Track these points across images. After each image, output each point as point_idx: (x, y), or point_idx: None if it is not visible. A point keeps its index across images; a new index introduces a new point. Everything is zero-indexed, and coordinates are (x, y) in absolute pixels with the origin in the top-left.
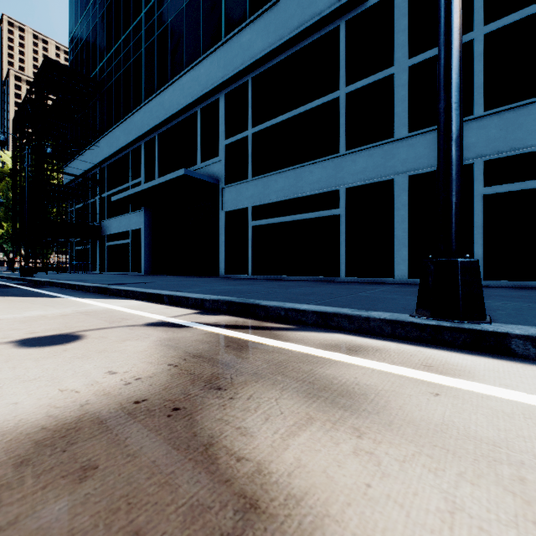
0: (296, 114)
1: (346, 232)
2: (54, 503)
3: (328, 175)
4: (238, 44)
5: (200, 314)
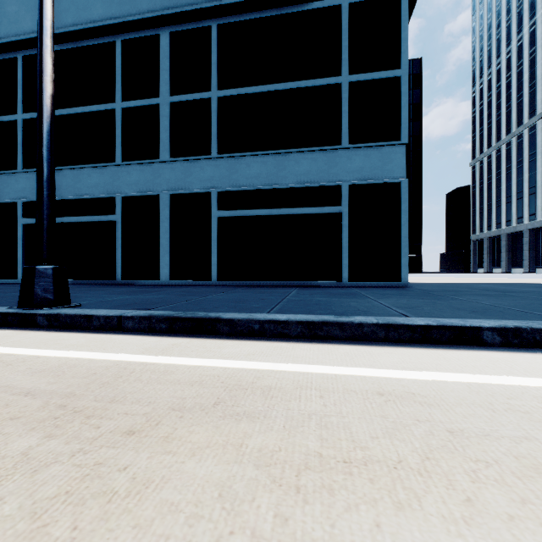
0: (73, 112)
1: (122, 238)
2: None
3: (106, 181)
4: (1, 11)
5: None
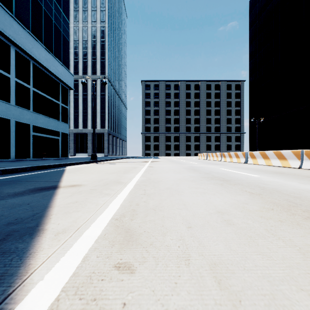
0: None
1: None
2: (125, 162)
3: None
4: None
5: (89, 164)
